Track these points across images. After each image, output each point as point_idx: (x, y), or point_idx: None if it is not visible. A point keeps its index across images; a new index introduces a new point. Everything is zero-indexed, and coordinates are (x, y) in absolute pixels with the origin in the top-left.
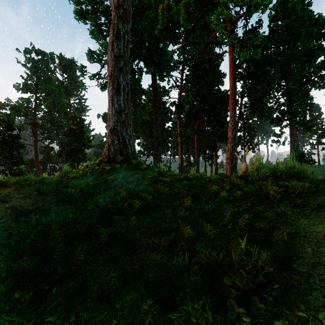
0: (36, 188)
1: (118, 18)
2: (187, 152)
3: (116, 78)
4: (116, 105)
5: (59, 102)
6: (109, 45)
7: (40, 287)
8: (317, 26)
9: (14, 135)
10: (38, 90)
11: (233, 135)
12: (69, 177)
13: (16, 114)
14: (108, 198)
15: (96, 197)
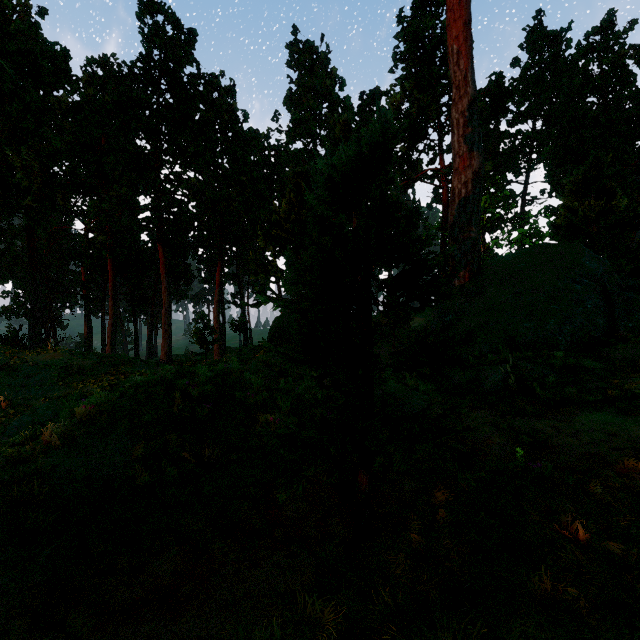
0: None
1: None
2: None
3: None
4: None
5: None
6: None
7: None
8: None
9: None
10: None
11: (113, 313)
12: None
13: None
14: None
15: None
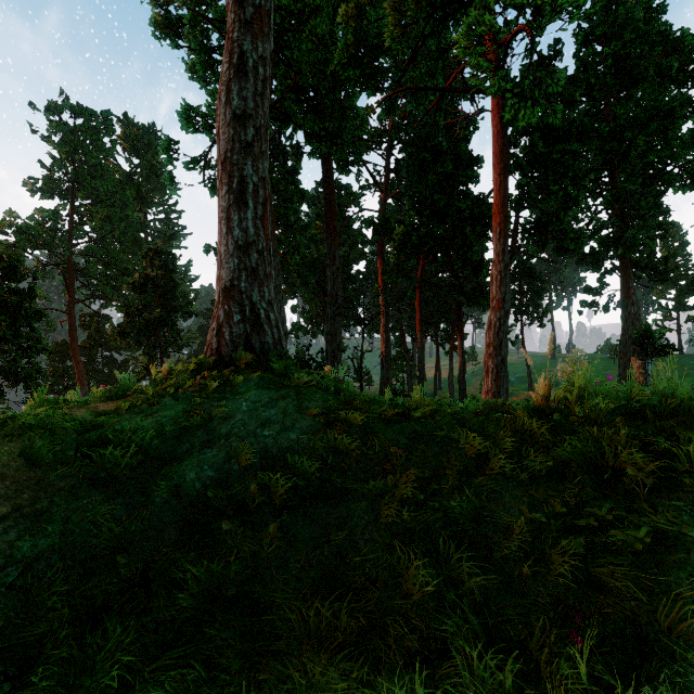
0: (22, 449)
1: (241, 27)
2: (399, 327)
3: (236, 168)
4: (236, 230)
5: (122, 218)
6: (222, 90)
7: None
8: (679, 55)
9: (24, 290)
10: (76, 193)
11: (501, 294)
12: (118, 409)
13: (29, 243)
14: (210, 468)
15: (180, 465)
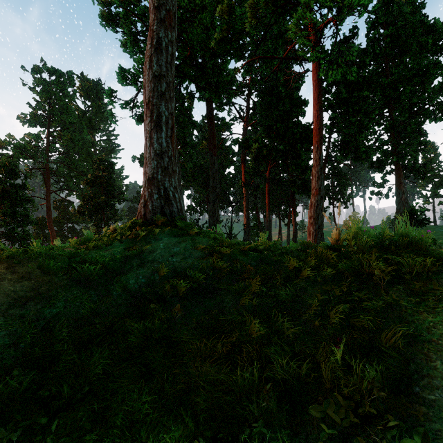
0: (39, 264)
1: (158, 23)
2: (255, 208)
3: (155, 107)
4: (155, 144)
5: (79, 139)
6: (146, 60)
7: (35, 420)
8: (433, 35)
9: (19, 184)
10: (51, 123)
11: (318, 186)
12: (88, 247)
13: (21, 155)
14: (143, 278)
15: (126, 276)
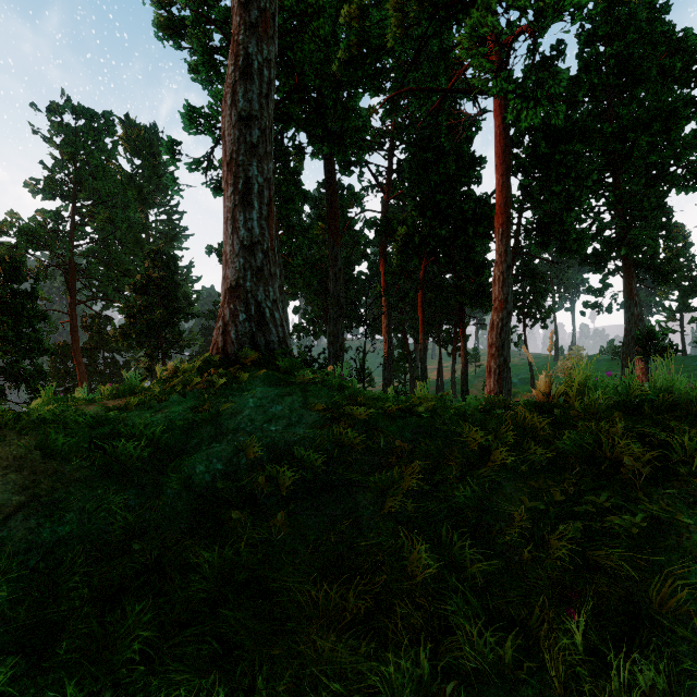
0: (38, 442)
1: (246, 30)
2: (401, 328)
3: (241, 169)
4: (241, 231)
5: (123, 219)
6: (227, 92)
7: None
8: (683, 55)
9: (26, 291)
10: (78, 194)
11: (503, 295)
12: (127, 405)
13: (30, 244)
14: (219, 461)
15: (190, 459)
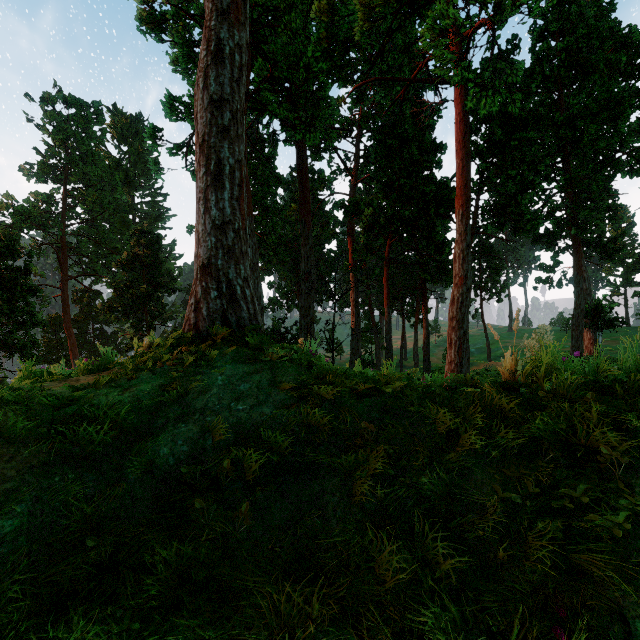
0: None
1: (218, 16)
2: (368, 301)
3: (213, 151)
4: (213, 210)
5: (111, 201)
6: (199, 76)
7: None
8: (627, 50)
9: (19, 267)
10: (69, 177)
11: (463, 271)
12: (97, 383)
13: (25, 224)
14: (185, 443)
15: (155, 440)
